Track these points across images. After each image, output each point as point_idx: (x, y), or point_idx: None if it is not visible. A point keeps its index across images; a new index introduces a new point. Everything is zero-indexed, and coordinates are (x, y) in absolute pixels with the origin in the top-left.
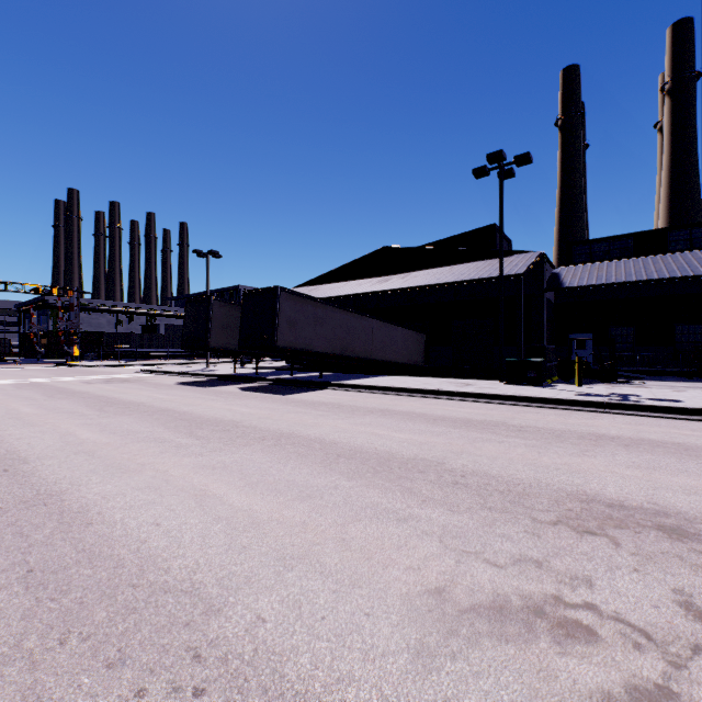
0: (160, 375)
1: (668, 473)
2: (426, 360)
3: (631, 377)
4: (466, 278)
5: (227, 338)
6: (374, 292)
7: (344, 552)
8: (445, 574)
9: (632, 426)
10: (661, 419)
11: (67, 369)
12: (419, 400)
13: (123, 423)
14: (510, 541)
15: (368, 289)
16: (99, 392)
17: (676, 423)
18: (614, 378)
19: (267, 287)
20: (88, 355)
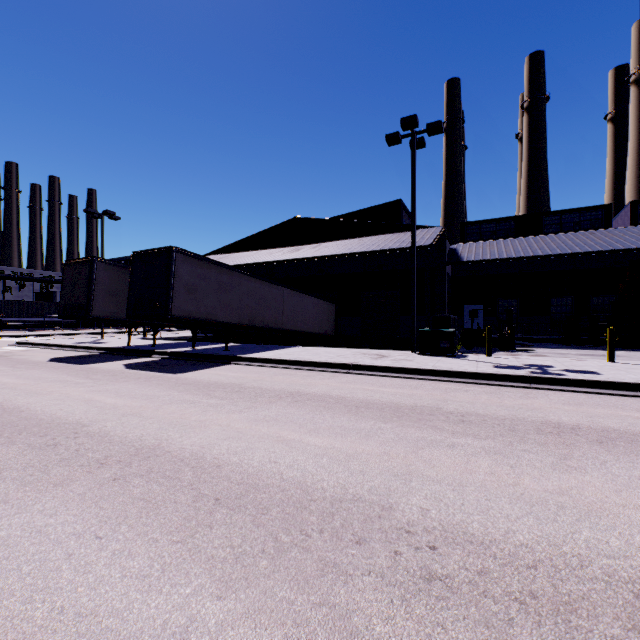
0: (37, 349)
1: None
2: (336, 329)
3: (520, 345)
4: (377, 248)
5: (116, 306)
6: (285, 260)
7: None
8: None
9: (575, 407)
10: (593, 395)
11: None
12: (334, 377)
13: None
14: None
15: (278, 257)
16: None
17: (612, 401)
18: (512, 347)
19: (160, 248)
20: None
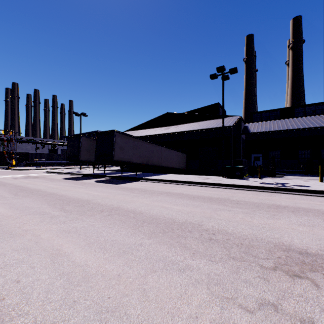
0: (55, 174)
1: (321, 228)
2: (186, 166)
3: (280, 174)
4: (206, 127)
5: (89, 155)
6: (162, 134)
7: (144, 302)
8: (215, 322)
9: (291, 200)
10: (303, 196)
11: (8, 171)
12: (185, 187)
13: (25, 202)
14: (252, 286)
15: (159, 132)
16: (19, 183)
17: (310, 198)
18: (274, 175)
19: (109, 130)
20: (21, 164)
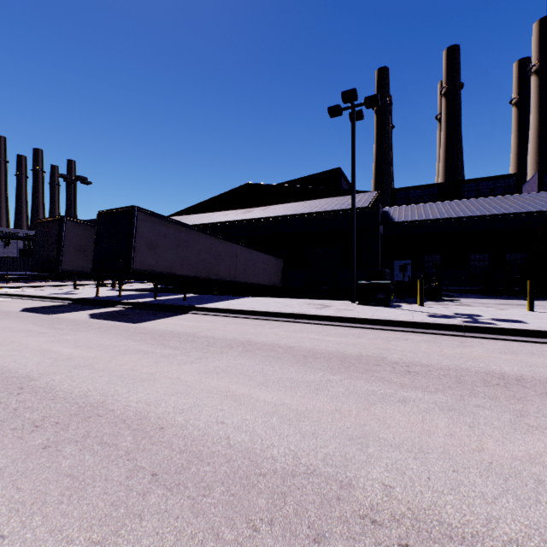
0: (14, 299)
1: None
2: (283, 281)
3: (445, 295)
4: (319, 209)
5: (84, 261)
6: (238, 220)
7: None
8: None
9: (511, 356)
10: (524, 343)
11: None
12: (282, 326)
13: None
14: None
15: (232, 218)
16: None
17: (544, 349)
18: (439, 297)
19: (123, 207)
20: None
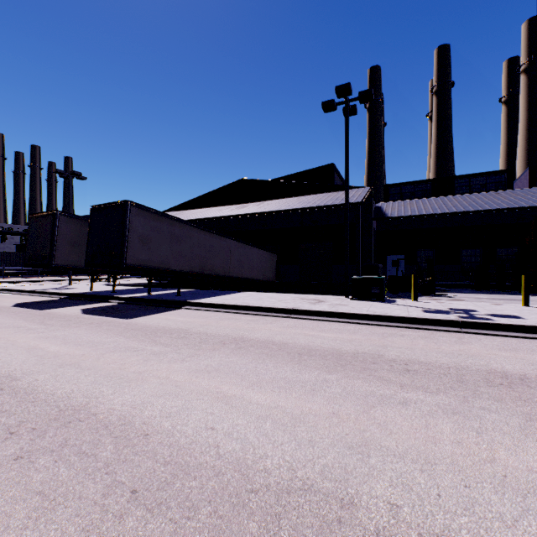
0: (8, 294)
1: None
2: (277, 276)
3: (438, 290)
4: (313, 205)
5: (77, 255)
6: (232, 215)
7: None
8: None
9: (512, 353)
10: (523, 340)
11: None
12: (276, 322)
13: None
14: None
15: (226, 213)
16: None
17: None
18: (432, 292)
19: (116, 202)
20: None
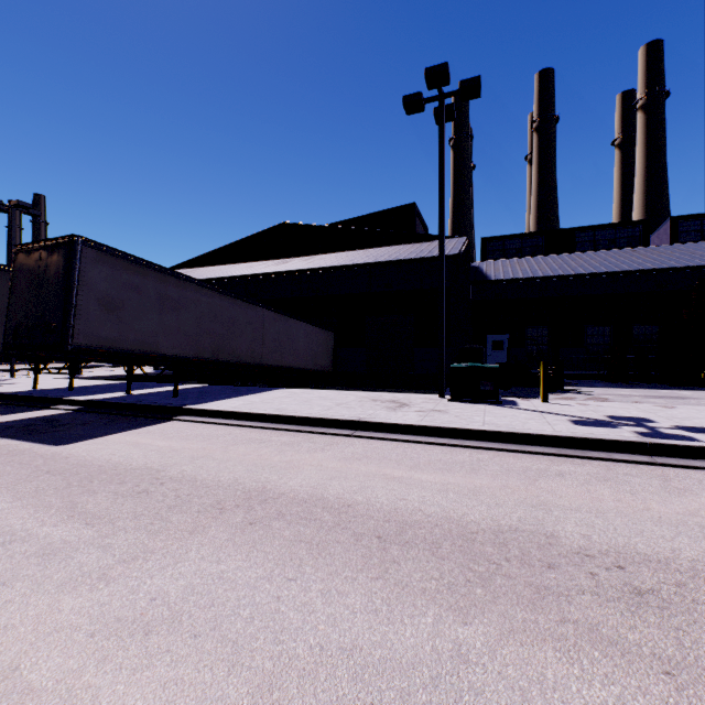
0: None
1: None
2: (334, 364)
3: None
4: (388, 258)
5: None
6: (267, 273)
7: None
8: None
9: None
10: None
11: None
12: (332, 446)
13: None
14: None
15: (259, 270)
16: None
17: None
18: (559, 386)
19: (56, 238)
20: None
